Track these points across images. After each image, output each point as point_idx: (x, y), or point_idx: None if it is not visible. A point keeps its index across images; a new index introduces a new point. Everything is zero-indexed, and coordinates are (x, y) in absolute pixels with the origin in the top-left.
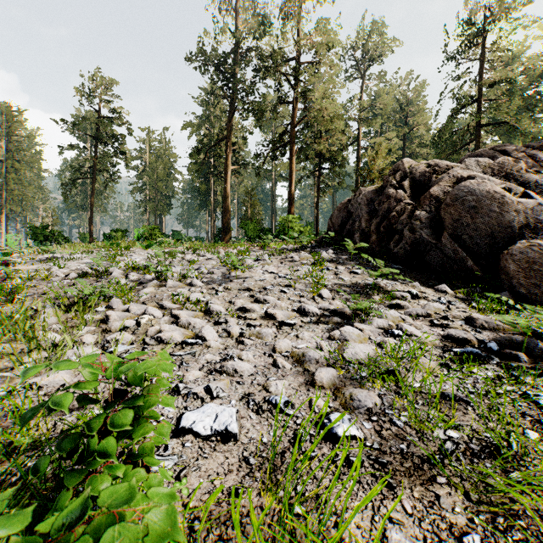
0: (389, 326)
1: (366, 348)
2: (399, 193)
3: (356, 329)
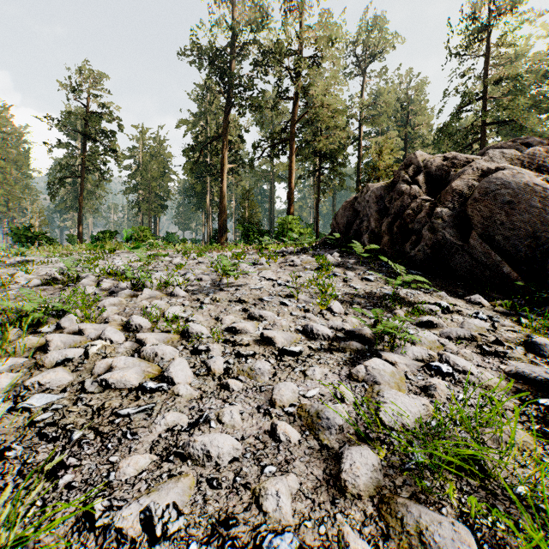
0: (430, 356)
1: (413, 403)
2: (413, 189)
3: (387, 363)
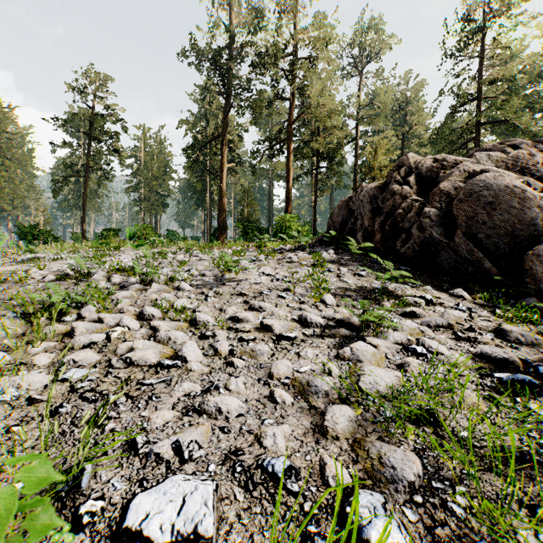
0: (409, 341)
1: (387, 374)
2: (404, 190)
3: (370, 346)
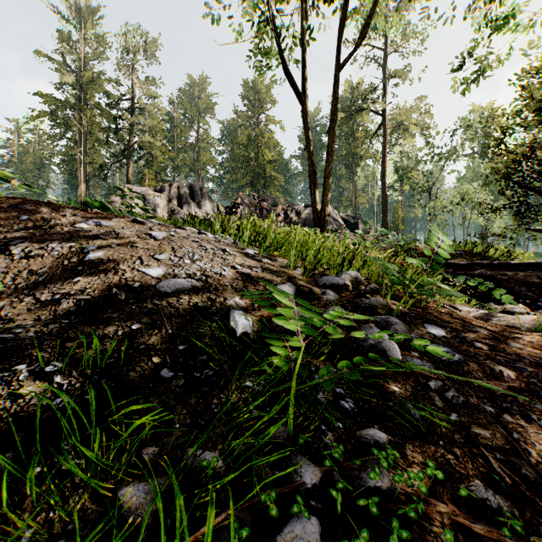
0: None
1: None
2: None
3: None
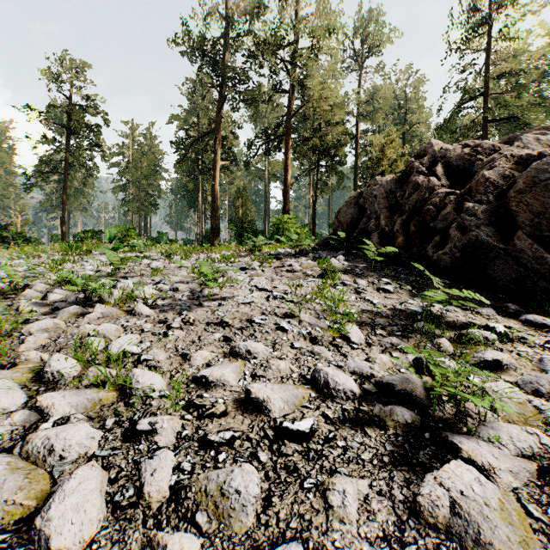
0: (545, 449)
1: None
2: (431, 181)
3: (480, 475)
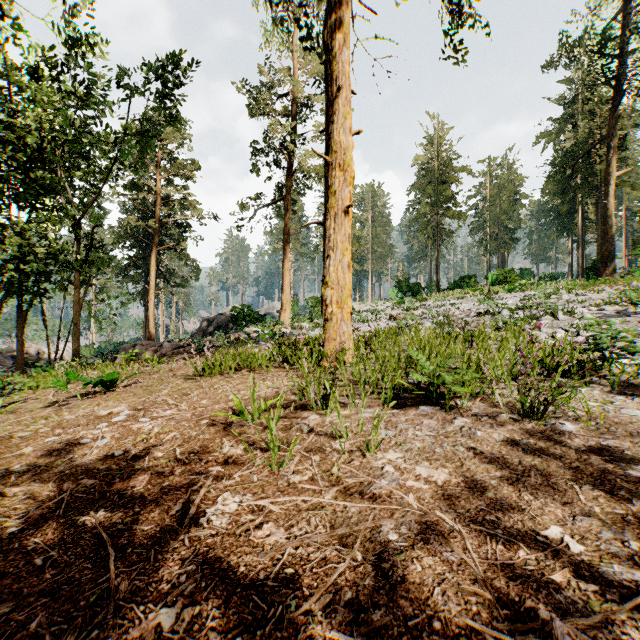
0: None
1: None
2: None
3: None
